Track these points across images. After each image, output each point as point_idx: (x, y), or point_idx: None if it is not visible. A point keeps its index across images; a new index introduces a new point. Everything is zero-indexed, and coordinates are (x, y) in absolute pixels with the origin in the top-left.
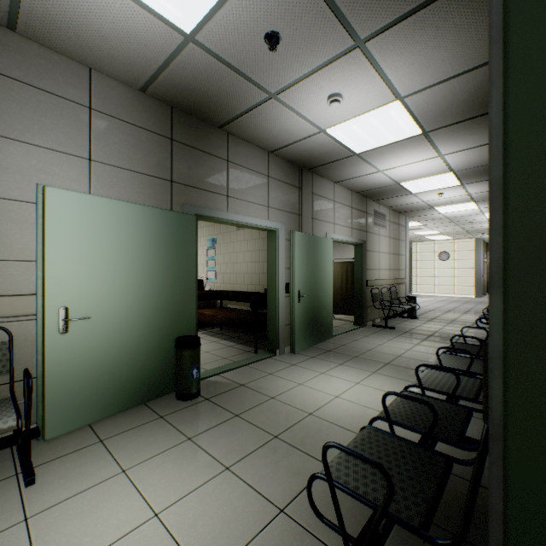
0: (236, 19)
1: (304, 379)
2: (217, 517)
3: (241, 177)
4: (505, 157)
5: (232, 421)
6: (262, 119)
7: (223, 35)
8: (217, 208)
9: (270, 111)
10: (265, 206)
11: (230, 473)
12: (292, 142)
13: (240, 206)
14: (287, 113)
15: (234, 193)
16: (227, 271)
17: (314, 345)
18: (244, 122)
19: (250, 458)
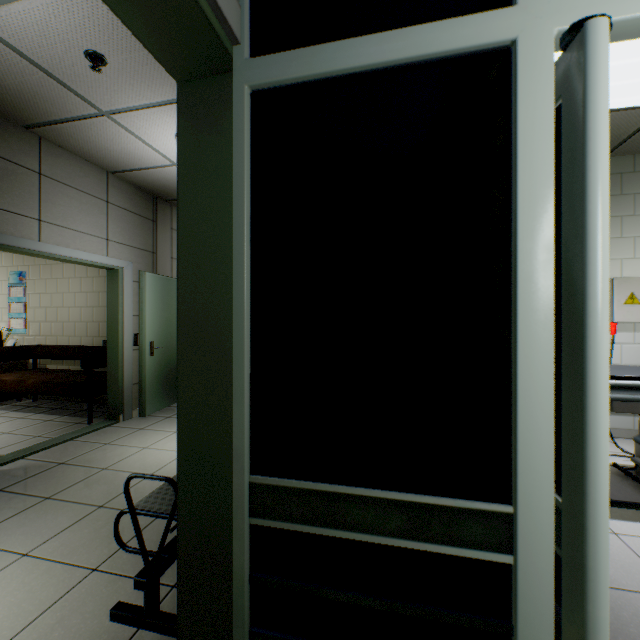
0: (42, 21)
1: (153, 441)
2: (3, 604)
3: (64, 198)
4: (178, 265)
5: (39, 506)
6: (93, 133)
7: (21, 29)
8: (20, 235)
9: (104, 128)
10: (103, 238)
11: (29, 558)
12: (140, 168)
13: (61, 235)
14: (127, 136)
15: (51, 217)
16: (46, 319)
17: (173, 405)
18: (66, 131)
19: (61, 536)
